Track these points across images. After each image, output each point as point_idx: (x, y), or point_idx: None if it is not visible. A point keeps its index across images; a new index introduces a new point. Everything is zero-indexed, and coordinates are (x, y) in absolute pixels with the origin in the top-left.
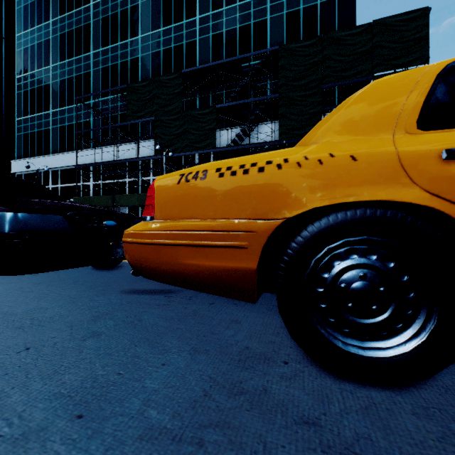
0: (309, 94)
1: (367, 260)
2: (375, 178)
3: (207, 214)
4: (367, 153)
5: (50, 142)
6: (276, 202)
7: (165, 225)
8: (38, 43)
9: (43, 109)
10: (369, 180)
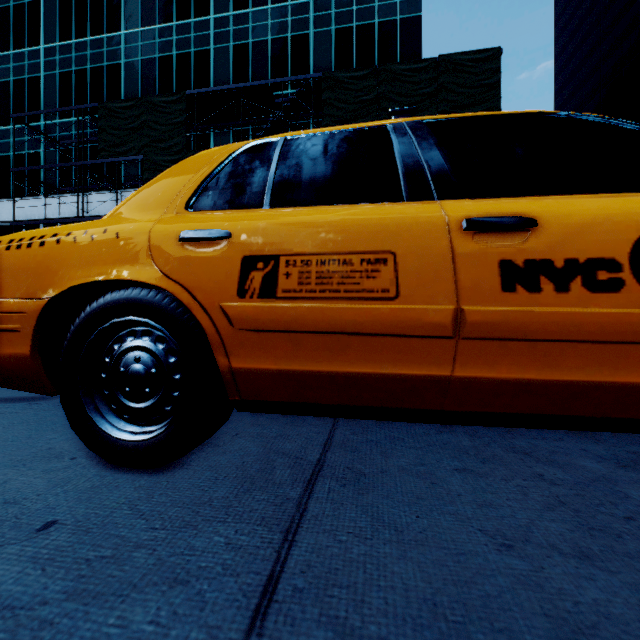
0: None
1: (143, 342)
2: (127, 256)
3: None
4: (130, 231)
5: None
6: (46, 280)
7: None
8: None
9: None
10: (121, 259)
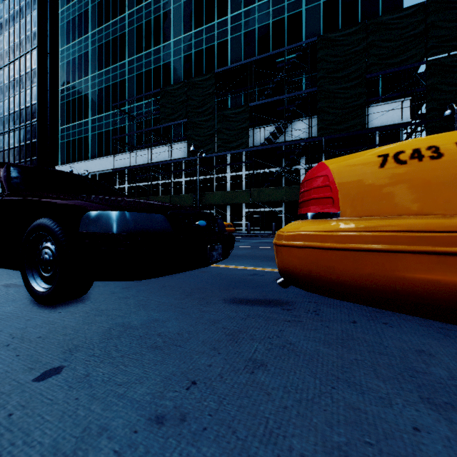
0: (351, 86)
1: None
2: None
3: (456, 207)
4: None
5: (89, 148)
6: None
7: (366, 224)
8: (78, 55)
9: (83, 117)
10: None
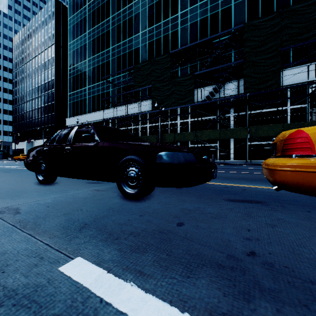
0: (269, 57)
1: None
2: None
3: None
4: None
5: (87, 106)
6: None
7: None
8: (80, 46)
9: (83, 86)
10: None
